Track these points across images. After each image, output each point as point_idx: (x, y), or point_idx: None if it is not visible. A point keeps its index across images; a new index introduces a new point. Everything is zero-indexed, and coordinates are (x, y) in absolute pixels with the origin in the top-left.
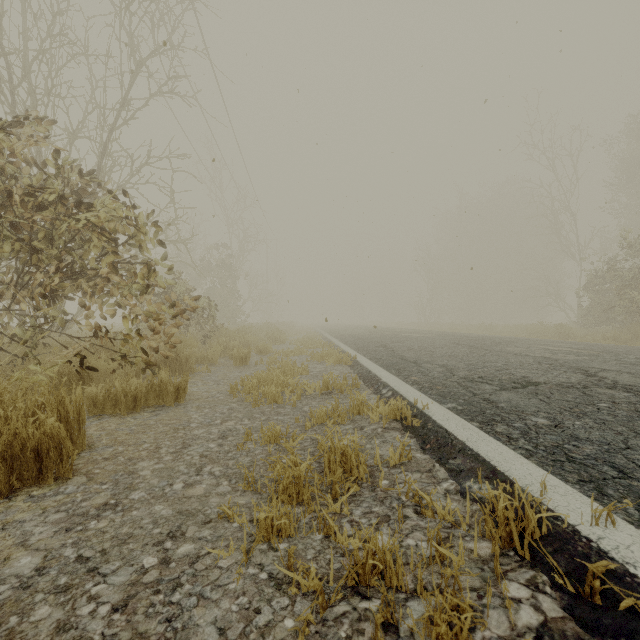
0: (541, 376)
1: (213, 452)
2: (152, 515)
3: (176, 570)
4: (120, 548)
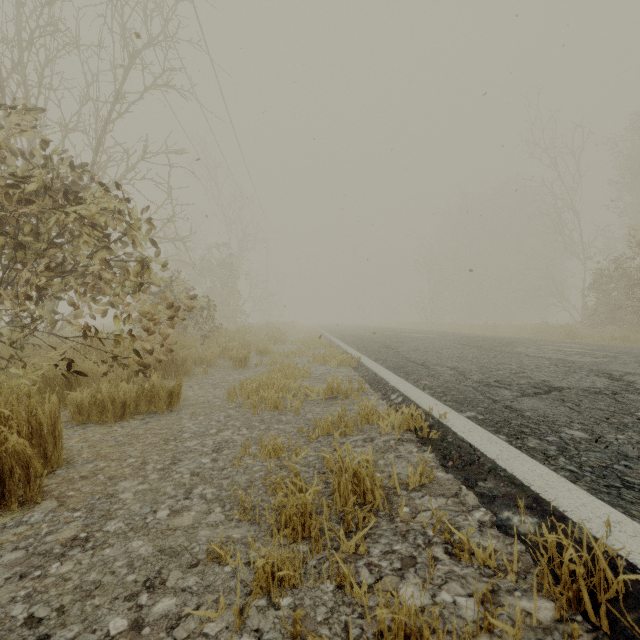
0: (562, 380)
1: (206, 469)
2: (128, 554)
3: (149, 639)
4: (83, 604)
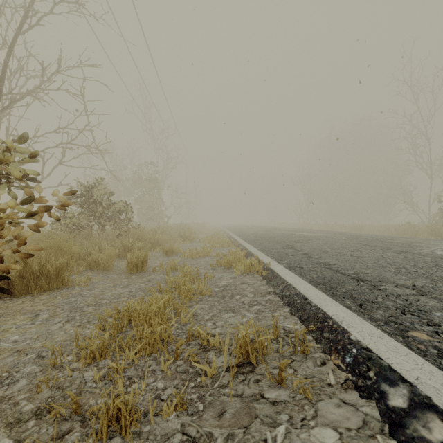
0: None
1: None
2: None
3: None
4: None
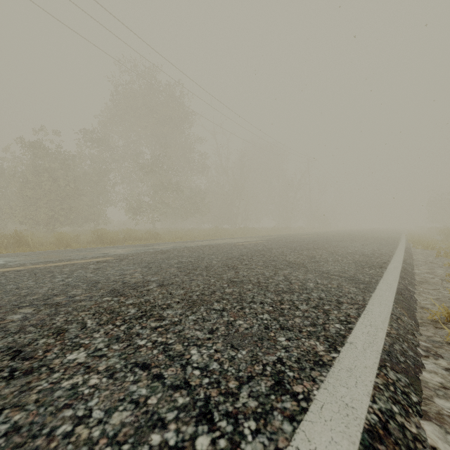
0: None
1: None
2: None
3: None
4: None
